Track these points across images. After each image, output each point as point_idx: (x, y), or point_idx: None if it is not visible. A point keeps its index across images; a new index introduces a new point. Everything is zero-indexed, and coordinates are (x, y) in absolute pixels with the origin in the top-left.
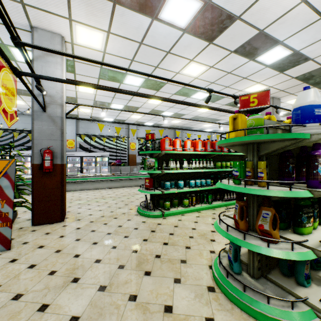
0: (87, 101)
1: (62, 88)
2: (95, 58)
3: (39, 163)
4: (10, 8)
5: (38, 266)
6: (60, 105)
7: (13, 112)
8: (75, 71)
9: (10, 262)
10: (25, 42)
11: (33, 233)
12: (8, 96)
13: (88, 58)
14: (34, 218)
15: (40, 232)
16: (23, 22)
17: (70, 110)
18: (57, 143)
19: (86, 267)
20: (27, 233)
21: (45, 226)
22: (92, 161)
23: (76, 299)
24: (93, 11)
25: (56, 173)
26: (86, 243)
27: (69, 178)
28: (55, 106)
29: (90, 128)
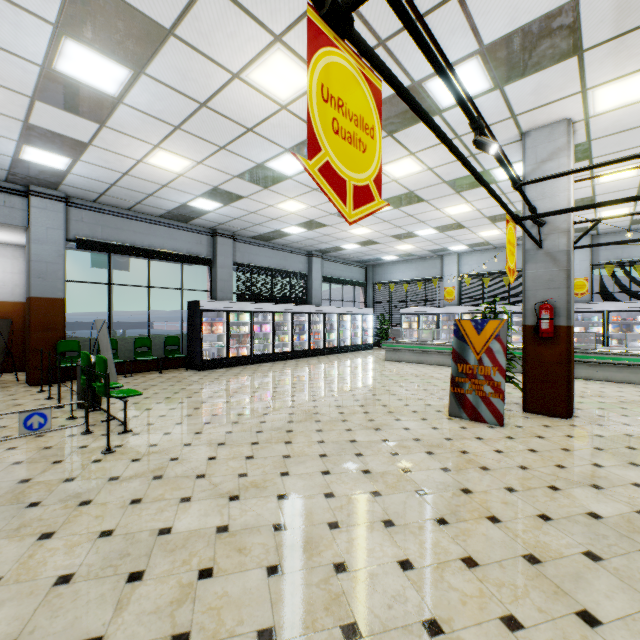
0: (618, 194)
1: (567, 203)
2: (638, 114)
3: (531, 324)
4: (498, 131)
5: (540, 453)
6: (565, 232)
7: (513, 266)
8: (591, 155)
9: (506, 437)
10: (526, 181)
11: (525, 420)
12: (510, 250)
13: (618, 159)
14: (525, 401)
15: (535, 421)
16: (511, 136)
17: (582, 234)
18: (559, 293)
19: (613, 482)
20: (518, 417)
21: (540, 417)
22: (632, 321)
23: (597, 502)
24: (630, 53)
25: (557, 340)
26: (614, 457)
27: (577, 354)
28: (556, 235)
29: (628, 247)
